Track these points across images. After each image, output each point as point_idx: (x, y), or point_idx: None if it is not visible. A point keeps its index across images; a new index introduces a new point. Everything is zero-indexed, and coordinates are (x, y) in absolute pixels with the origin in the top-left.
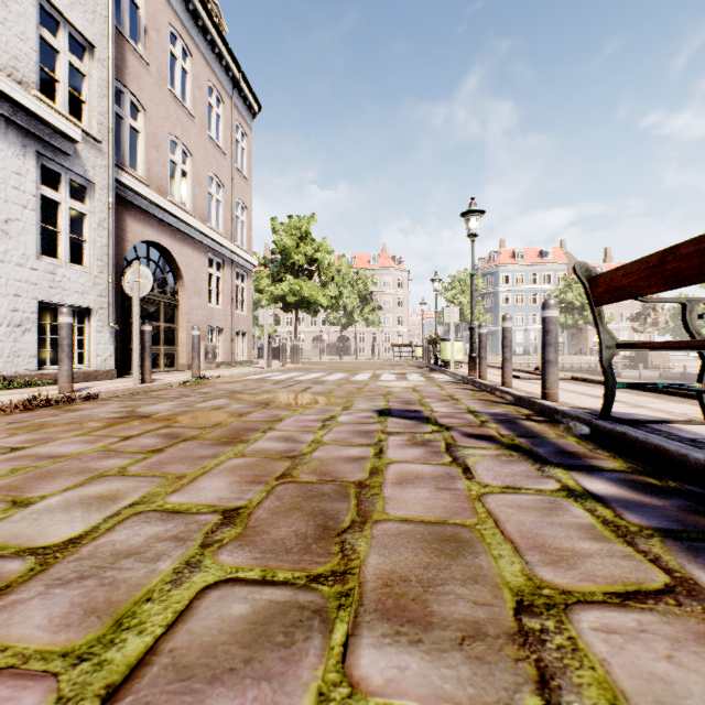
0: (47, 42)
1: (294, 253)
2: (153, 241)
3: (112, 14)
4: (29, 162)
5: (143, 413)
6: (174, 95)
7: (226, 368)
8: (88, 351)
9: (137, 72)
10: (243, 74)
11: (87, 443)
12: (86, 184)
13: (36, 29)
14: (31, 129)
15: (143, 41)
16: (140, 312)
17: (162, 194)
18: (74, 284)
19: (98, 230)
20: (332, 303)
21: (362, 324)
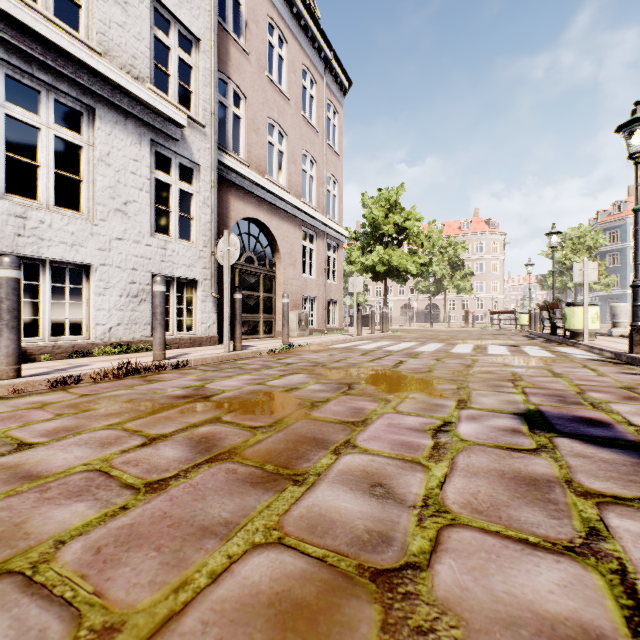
0: (161, 41)
1: (383, 224)
2: (253, 218)
3: (214, 7)
4: (144, 149)
5: (208, 391)
6: (271, 80)
7: (318, 335)
8: (195, 319)
9: (238, 63)
10: (334, 52)
11: (99, 446)
12: (193, 167)
13: (151, 30)
14: (145, 119)
15: (244, 34)
16: (242, 283)
17: (260, 173)
18: (182, 258)
19: (203, 208)
20: (421, 270)
21: (453, 291)
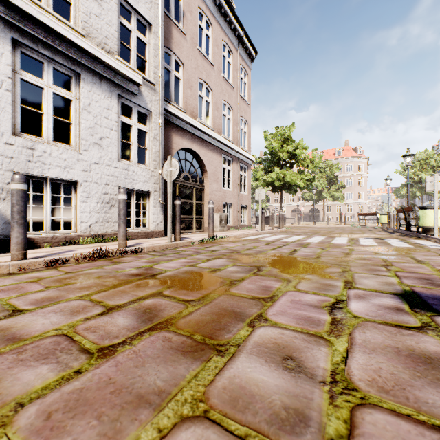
0: (125, 26)
1: (279, 152)
2: (188, 148)
3: (161, 1)
4: (113, 101)
5: (154, 271)
6: (201, 52)
7: (233, 230)
8: (148, 219)
9: (178, 40)
10: (245, 31)
11: (70, 313)
12: (147, 113)
13: (118, 18)
14: (114, 80)
15: (182, 21)
16: (181, 194)
17: (193, 117)
18: (139, 176)
19: (153, 142)
20: (306, 184)
21: (329, 199)
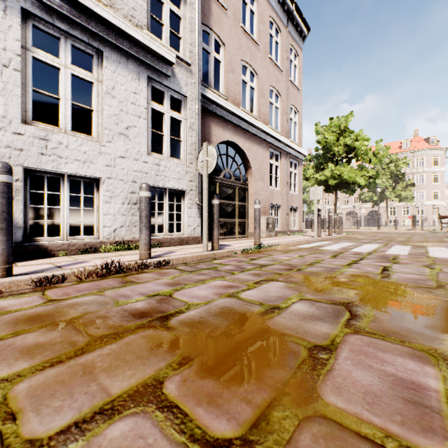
0: None
1: (334, 146)
2: (230, 141)
3: None
4: (142, 84)
5: (171, 305)
6: (244, 30)
7: (282, 236)
8: (183, 223)
9: (218, 17)
10: (296, 4)
11: None
12: (181, 98)
13: None
14: (142, 58)
15: None
16: (221, 194)
17: (236, 105)
18: (172, 173)
19: (189, 132)
20: (368, 182)
21: (394, 200)
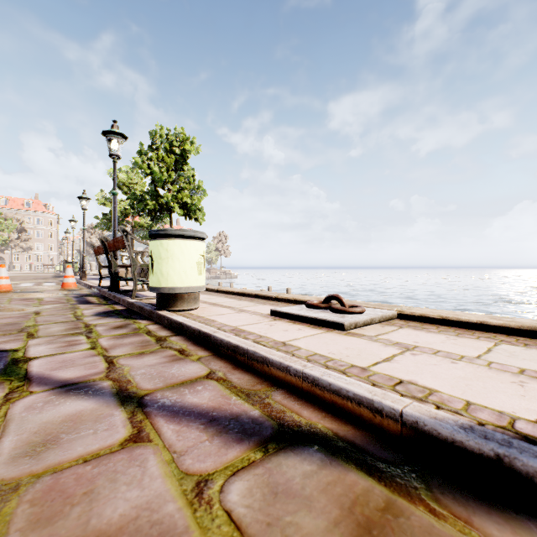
0: None
1: None
2: None
3: None
4: None
5: None
6: None
7: None
8: None
9: None
10: None
11: None
12: None
13: None
14: None
15: None
16: None
17: None
18: None
19: None
20: (2, 242)
21: (19, 250)
